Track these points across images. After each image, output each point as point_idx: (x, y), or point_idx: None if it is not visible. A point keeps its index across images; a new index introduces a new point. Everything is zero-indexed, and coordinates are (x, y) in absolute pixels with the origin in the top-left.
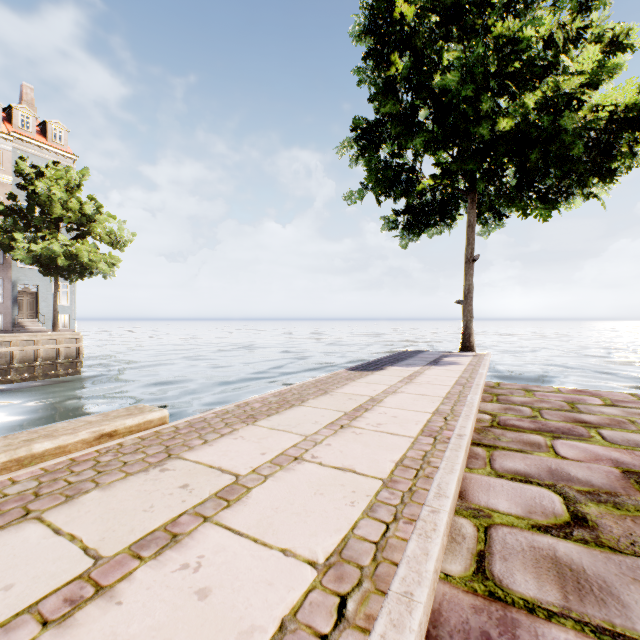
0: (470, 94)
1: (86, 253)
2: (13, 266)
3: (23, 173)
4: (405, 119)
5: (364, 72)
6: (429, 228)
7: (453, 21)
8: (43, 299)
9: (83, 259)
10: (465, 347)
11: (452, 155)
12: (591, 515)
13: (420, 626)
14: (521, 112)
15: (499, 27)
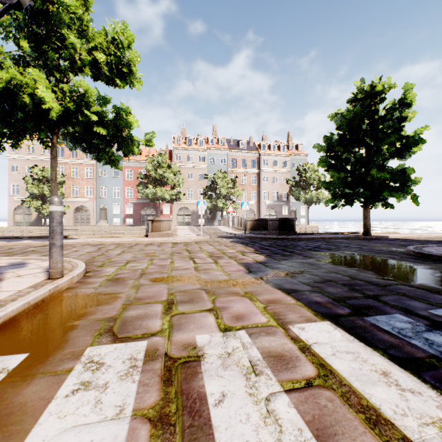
0: None
1: (321, 196)
2: (289, 201)
3: (299, 170)
4: None
5: None
6: None
7: None
8: (297, 213)
9: (320, 198)
10: None
11: None
12: None
13: (427, 236)
14: None
15: None
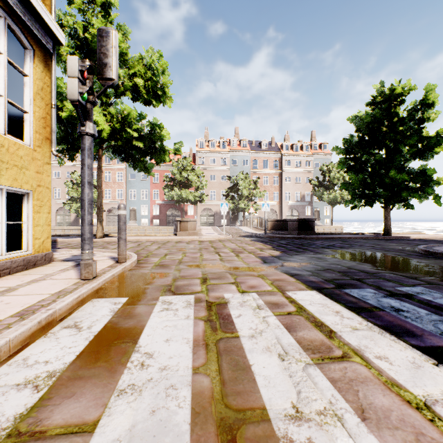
0: None
1: (346, 196)
2: (312, 201)
3: (322, 169)
4: None
5: None
6: None
7: None
8: (321, 213)
9: (344, 198)
10: None
11: None
12: None
13: None
14: None
15: None
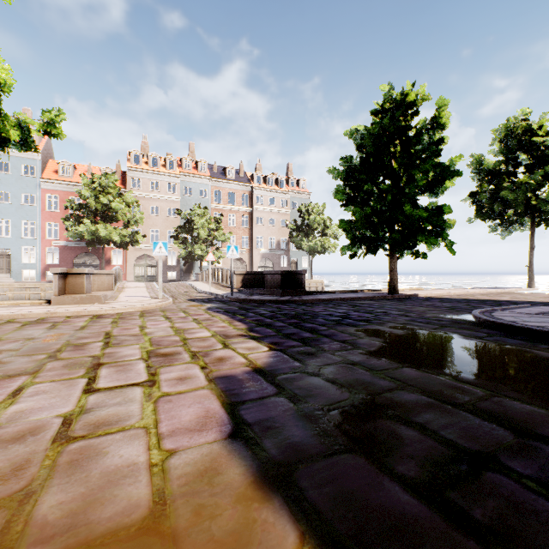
0: (512, 198)
1: (327, 244)
2: (289, 250)
3: (301, 211)
4: (491, 198)
5: (473, 177)
6: (517, 229)
7: (520, 148)
8: (299, 264)
9: (325, 246)
10: (527, 286)
11: (513, 211)
12: (483, 295)
13: (456, 293)
14: (537, 200)
15: (521, 179)
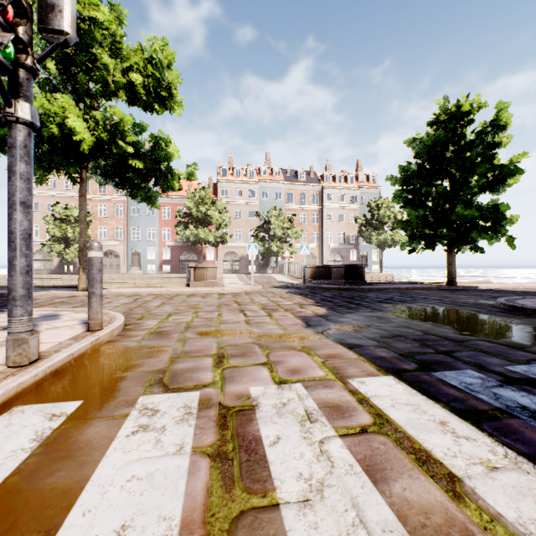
0: None
1: (398, 237)
2: (359, 244)
3: (370, 206)
4: None
5: None
6: None
7: None
8: (368, 258)
9: (396, 240)
10: None
11: None
12: None
13: (526, 286)
14: None
15: None
